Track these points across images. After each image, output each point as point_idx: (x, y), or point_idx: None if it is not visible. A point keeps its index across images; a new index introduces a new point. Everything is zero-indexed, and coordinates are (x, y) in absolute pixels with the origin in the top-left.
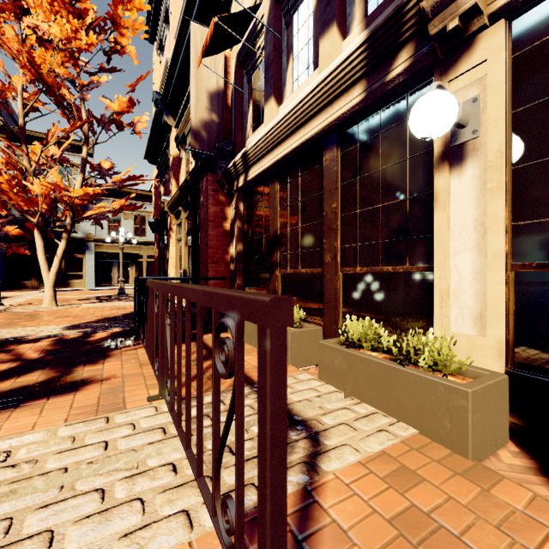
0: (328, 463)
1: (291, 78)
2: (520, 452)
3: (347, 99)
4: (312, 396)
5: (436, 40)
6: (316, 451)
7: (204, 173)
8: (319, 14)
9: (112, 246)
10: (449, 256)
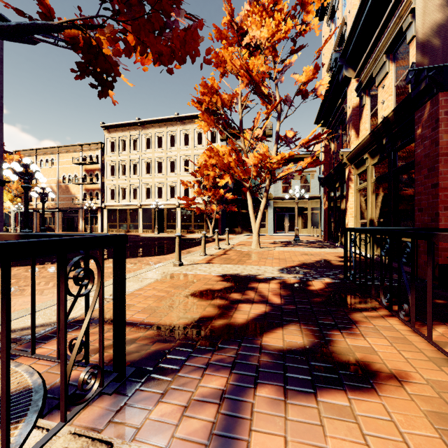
0: None
1: None
2: None
3: None
4: None
5: None
6: None
7: (430, 96)
8: None
9: (285, 202)
10: None
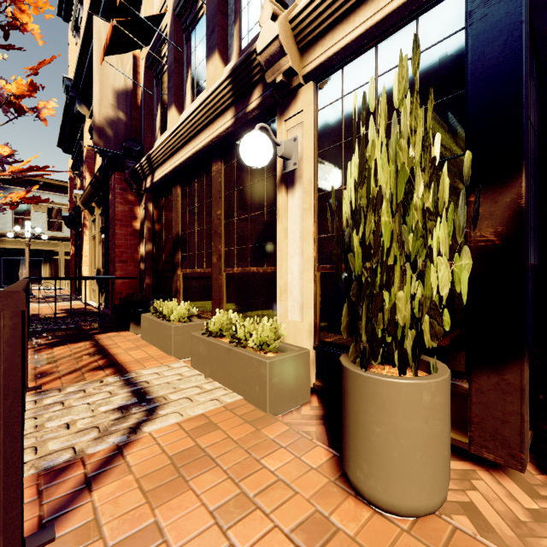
0: (151, 426)
1: (190, 90)
2: (318, 406)
3: (223, 121)
4: (174, 380)
5: (273, 87)
6: (147, 419)
7: (111, 171)
8: (206, 39)
9: (19, 241)
10: (286, 259)
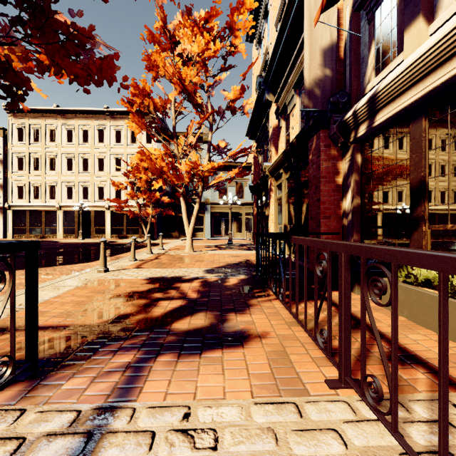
0: None
1: None
2: None
3: None
4: None
5: None
6: None
7: (315, 131)
8: None
9: (221, 207)
10: None
